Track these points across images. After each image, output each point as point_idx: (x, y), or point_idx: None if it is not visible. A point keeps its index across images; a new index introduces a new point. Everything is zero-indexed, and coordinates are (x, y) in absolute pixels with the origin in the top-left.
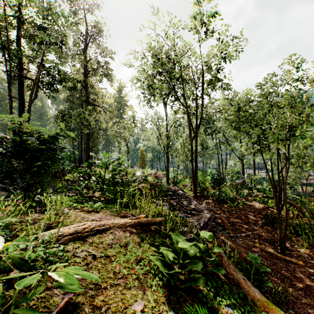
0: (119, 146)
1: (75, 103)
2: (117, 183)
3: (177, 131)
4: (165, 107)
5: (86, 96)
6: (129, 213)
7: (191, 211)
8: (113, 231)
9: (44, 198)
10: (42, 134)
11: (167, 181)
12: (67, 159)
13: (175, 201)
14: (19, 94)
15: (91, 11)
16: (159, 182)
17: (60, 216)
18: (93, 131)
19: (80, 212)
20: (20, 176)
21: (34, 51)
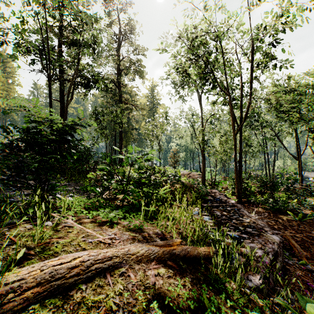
0: (151, 145)
1: (109, 103)
2: (144, 184)
3: (213, 128)
4: (200, 99)
5: (119, 96)
6: (157, 230)
7: (246, 228)
8: (126, 270)
9: (57, 199)
10: (55, 123)
11: (202, 183)
12: (102, 158)
13: (218, 210)
14: (60, 97)
15: (123, 10)
16: (196, 184)
17: (57, 230)
18: (127, 130)
19: (89, 223)
20: (29, 173)
21: (72, 56)
